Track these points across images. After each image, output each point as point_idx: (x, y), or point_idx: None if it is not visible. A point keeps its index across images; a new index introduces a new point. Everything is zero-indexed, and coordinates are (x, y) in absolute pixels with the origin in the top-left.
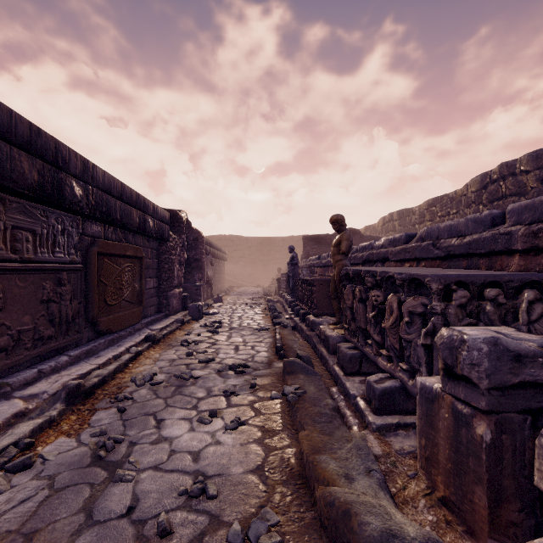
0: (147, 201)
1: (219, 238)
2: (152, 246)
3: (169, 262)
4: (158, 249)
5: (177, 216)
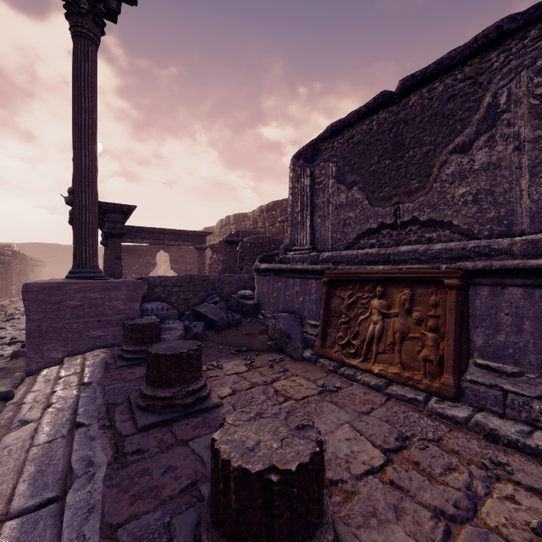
0: (5, 251)
1: (36, 246)
2: (4, 267)
3: (11, 274)
4: (6, 268)
5: (15, 252)
